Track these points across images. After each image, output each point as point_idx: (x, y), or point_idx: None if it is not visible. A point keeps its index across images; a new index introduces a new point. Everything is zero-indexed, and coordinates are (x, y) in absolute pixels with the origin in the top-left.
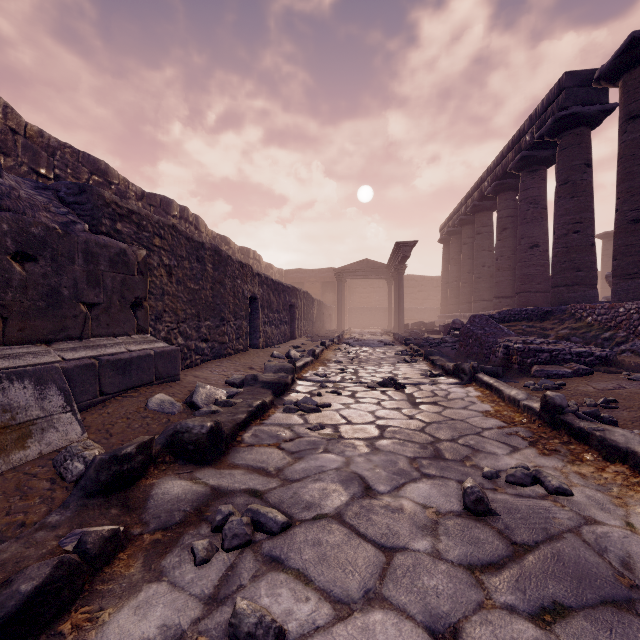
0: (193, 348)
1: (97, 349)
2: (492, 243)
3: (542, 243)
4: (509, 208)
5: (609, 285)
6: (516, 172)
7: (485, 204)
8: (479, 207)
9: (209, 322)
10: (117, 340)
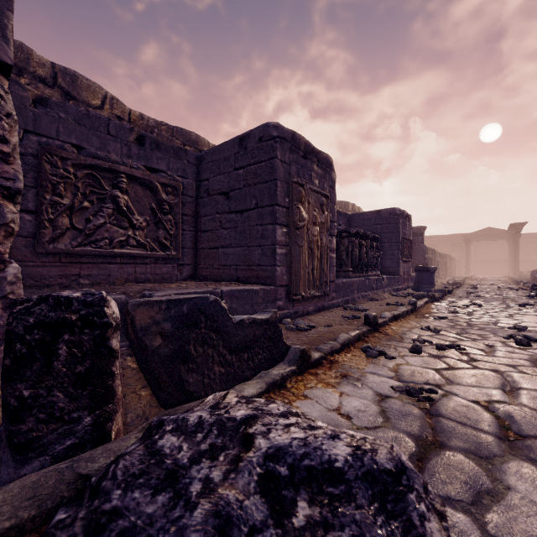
0: None
1: None
2: None
3: None
4: None
5: None
6: None
7: None
8: None
9: None
10: None
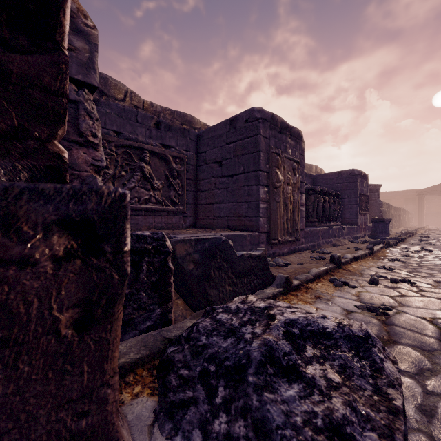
0: None
1: None
2: None
3: None
4: None
5: None
6: None
7: None
8: None
9: None
10: None
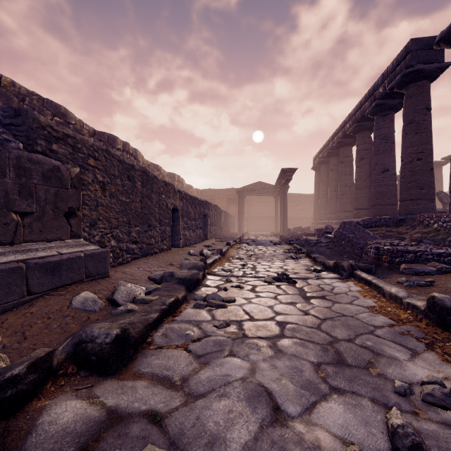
0: (124, 249)
1: (27, 253)
2: (352, 169)
3: (391, 168)
4: (365, 143)
5: (439, 200)
6: (371, 116)
7: (347, 141)
8: (342, 143)
9: (138, 228)
10: (50, 244)
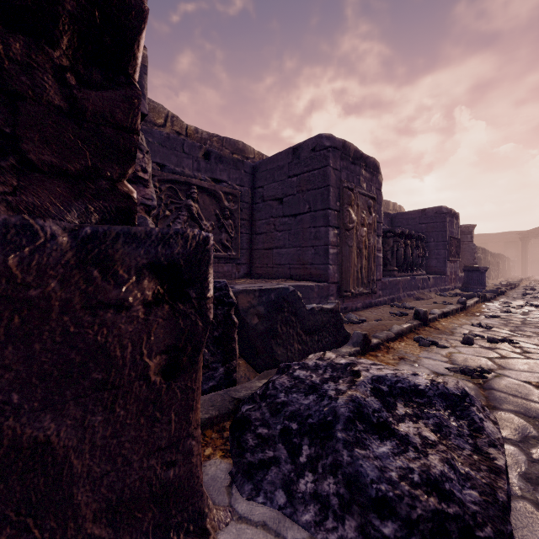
0: None
1: None
2: None
3: None
4: None
5: None
6: None
7: None
8: None
9: None
10: None
